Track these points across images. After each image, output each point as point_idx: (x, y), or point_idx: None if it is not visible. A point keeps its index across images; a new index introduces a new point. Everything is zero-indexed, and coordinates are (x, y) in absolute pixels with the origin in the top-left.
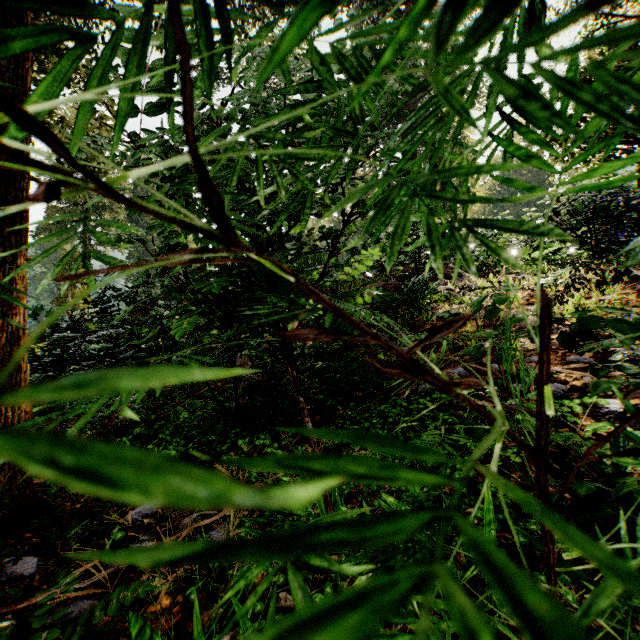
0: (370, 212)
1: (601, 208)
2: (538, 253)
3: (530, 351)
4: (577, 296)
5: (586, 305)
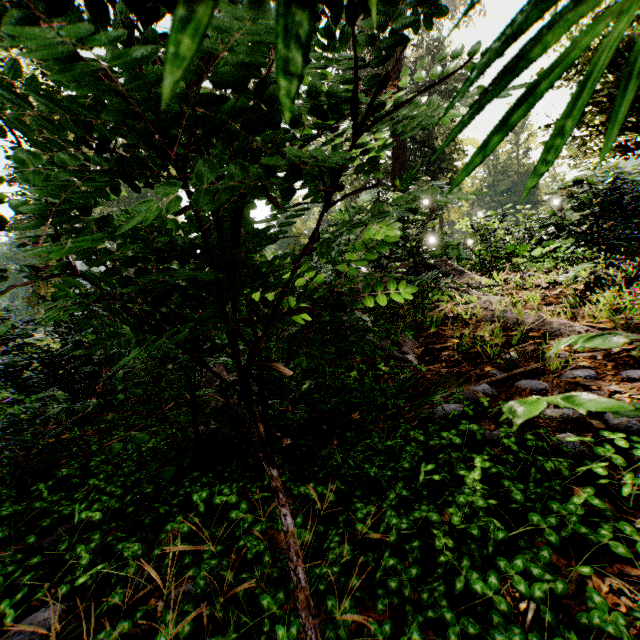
0: (366, 198)
1: (609, 202)
2: (539, 250)
3: (568, 362)
4: (602, 295)
5: (617, 305)
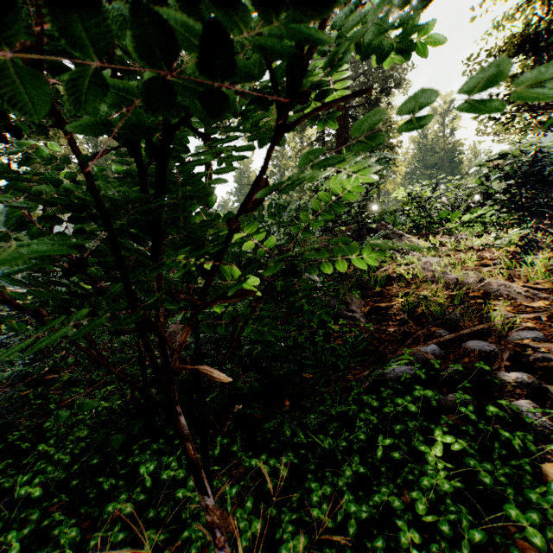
0: None
1: (532, 172)
2: (468, 216)
3: (512, 323)
4: (534, 257)
5: (549, 267)
